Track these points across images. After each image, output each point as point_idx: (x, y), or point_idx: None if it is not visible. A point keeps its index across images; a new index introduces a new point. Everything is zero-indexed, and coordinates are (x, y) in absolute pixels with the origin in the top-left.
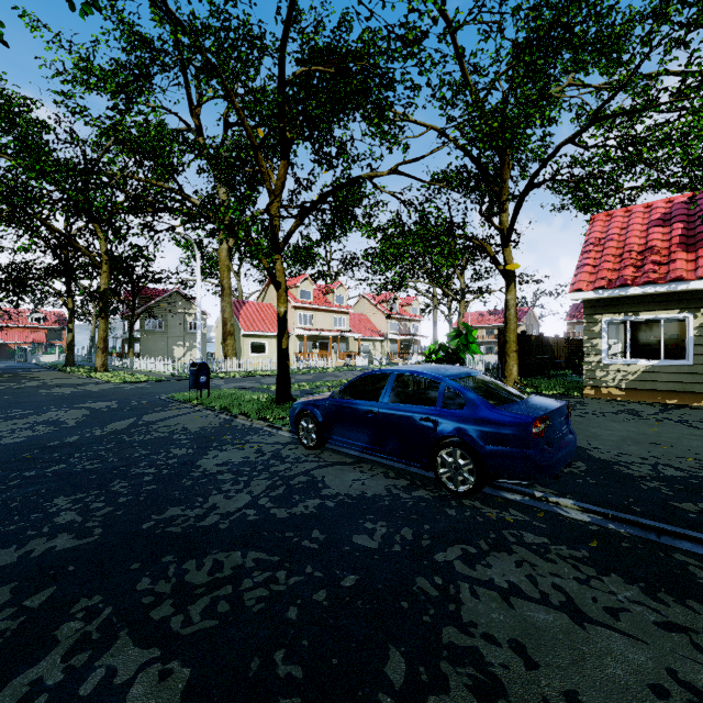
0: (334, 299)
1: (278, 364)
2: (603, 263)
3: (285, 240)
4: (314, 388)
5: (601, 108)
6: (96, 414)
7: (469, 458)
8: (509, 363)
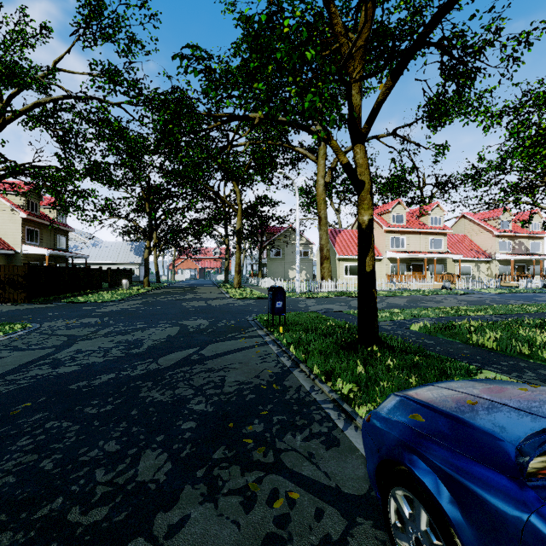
0: (429, 220)
1: (359, 292)
2: None
3: (368, 119)
4: (410, 319)
5: None
6: (177, 336)
7: None
8: None
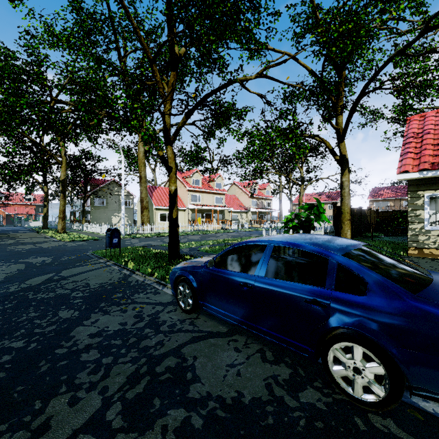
0: (215, 185)
1: (169, 229)
2: (424, 150)
3: (174, 134)
4: (199, 246)
5: (433, 18)
6: (27, 269)
7: (378, 362)
8: (344, 228)
